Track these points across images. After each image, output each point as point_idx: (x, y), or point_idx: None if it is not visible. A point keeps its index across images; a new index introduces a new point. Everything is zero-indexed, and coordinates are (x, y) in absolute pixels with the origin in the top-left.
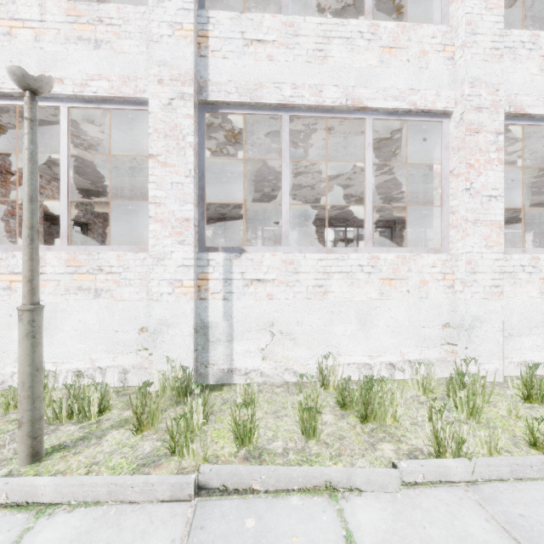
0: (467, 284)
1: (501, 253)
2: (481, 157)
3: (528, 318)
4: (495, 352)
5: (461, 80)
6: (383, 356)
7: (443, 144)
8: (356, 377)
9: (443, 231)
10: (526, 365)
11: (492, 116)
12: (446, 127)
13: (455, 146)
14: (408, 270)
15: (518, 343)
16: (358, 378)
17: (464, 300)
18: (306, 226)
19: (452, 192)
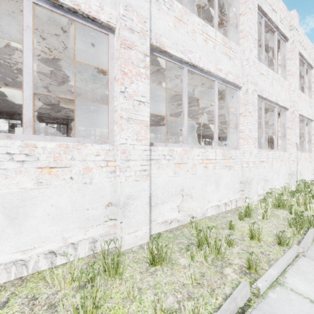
0: (122, 169)
1: (147, 145)
2: (133, 69)
3: (167, 190)
4: (144, 220)
5: (119, 1)
6: (42, 246)
7: (109, 53)
8: (3, 280)
9: (109, 126)
10: (166, 222)
11: (141, 40)
12: (112, 40)
13: (116, 56)
14: (71, 158)
15: (161, 209)
16: (5, 280)
17: (120, 183)
18: (63, 124)
19: (115, 94)
